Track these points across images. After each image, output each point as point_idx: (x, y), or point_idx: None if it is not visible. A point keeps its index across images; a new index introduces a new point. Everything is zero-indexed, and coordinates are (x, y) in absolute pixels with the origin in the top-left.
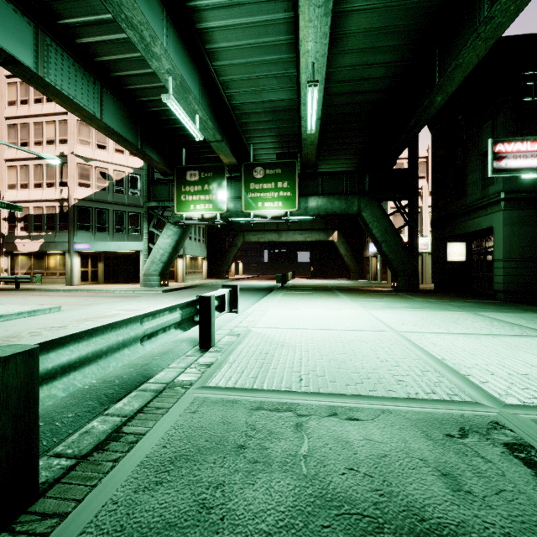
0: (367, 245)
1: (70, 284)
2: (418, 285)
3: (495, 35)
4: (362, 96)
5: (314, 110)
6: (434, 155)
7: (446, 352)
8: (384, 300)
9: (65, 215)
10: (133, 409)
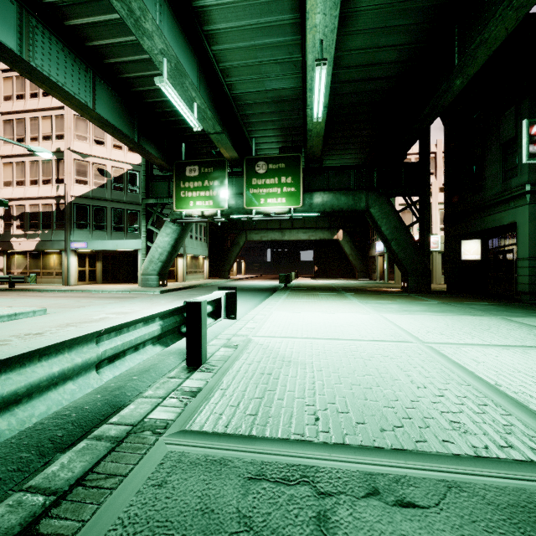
0: (373, 244)
1: (67, 284)
2: (430, 286)
3: (529, 3)
4: (371, 83)
5: (321, 94)
6: (447, 148)
7: (497, 374)
8: (397, 303)
9: (61, 212)
10: (71, 478)
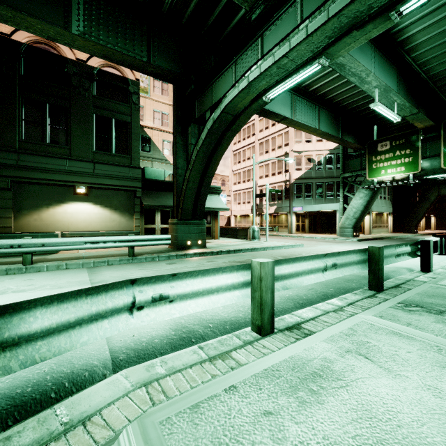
0: None
1: (290, 233)
2: None
3: None
4: None
5: None
6: None
7: None
8: None
9: (287, 190)
10: (399, 282)
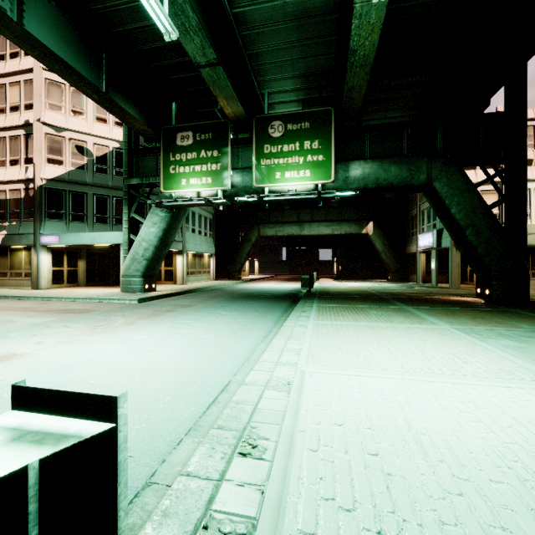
0: (413, 238)
1: (36, 288)
2: (528, 294)
3: None
4: None
5: None
6: None
7: None
8: None
9: (30, 199)
10: None
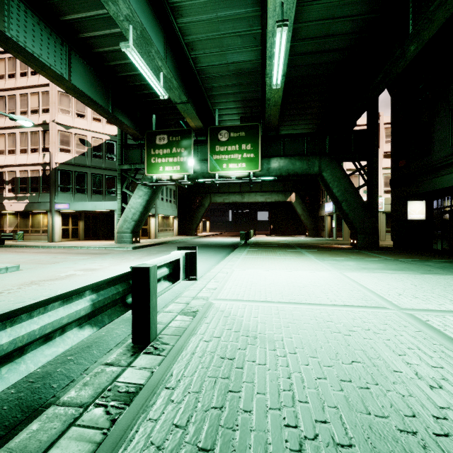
0: (323, 205)
1: (52, 241)
2: (378, 243)
3: None
4: (325, 55)
5: (281, 59)
6: (393, 116)
7: None
8: (353, 259)
9: (47, 177)
10: None
